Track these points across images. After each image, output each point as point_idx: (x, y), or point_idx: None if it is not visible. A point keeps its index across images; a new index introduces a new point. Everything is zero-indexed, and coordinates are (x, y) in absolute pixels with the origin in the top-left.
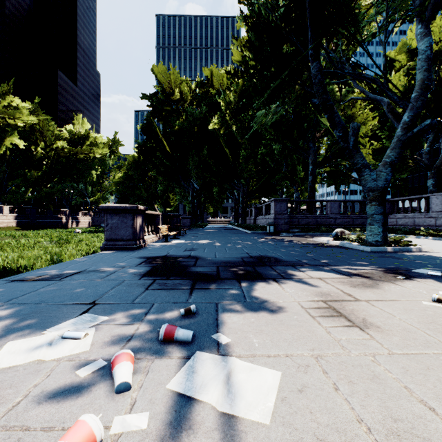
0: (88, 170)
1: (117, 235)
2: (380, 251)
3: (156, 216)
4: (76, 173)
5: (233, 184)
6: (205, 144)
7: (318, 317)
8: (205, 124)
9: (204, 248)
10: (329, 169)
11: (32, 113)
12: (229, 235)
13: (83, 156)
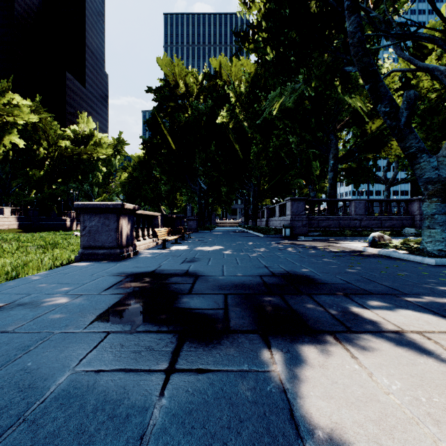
0: (92, 170)
1: (97, 241)
2: None
3: (154, 217)
4: (80, 174)
5: (242, 184)
6: (213, 140)
7: None
8: (213, 119)
9: (208, 258)
10: (348, 166)
11: (34, 111)
12: (239, 240)
13: (87, 156)
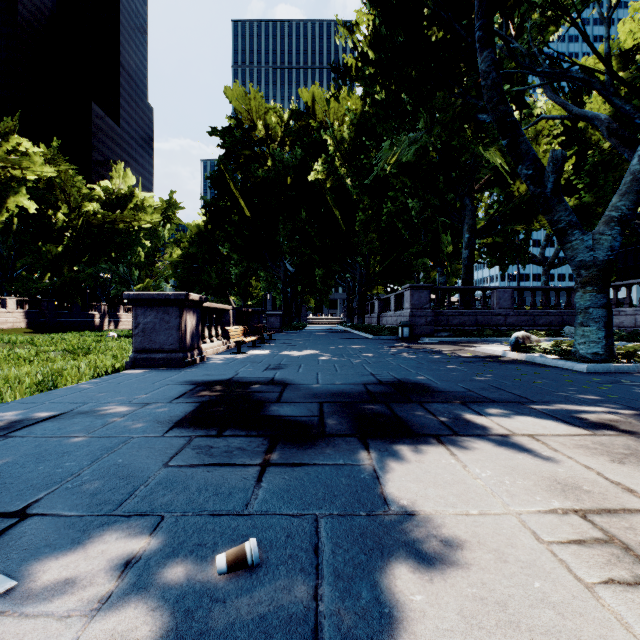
0: (132, 245)
1: (154, 342)
2: (605, 371)
3: (224, 312)
4: (114, 250)
5: (345, 265)
6: (303, 204)
7: (604, 587)
8: (303, 174)
9: (298, 364)
10: (492, 241)
11: (49, 161)
12: (340, 342)
13: (124, 224)
